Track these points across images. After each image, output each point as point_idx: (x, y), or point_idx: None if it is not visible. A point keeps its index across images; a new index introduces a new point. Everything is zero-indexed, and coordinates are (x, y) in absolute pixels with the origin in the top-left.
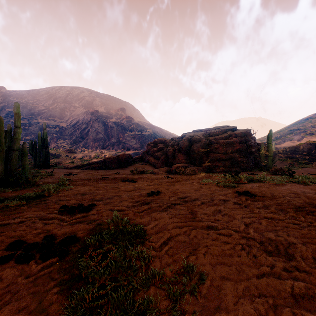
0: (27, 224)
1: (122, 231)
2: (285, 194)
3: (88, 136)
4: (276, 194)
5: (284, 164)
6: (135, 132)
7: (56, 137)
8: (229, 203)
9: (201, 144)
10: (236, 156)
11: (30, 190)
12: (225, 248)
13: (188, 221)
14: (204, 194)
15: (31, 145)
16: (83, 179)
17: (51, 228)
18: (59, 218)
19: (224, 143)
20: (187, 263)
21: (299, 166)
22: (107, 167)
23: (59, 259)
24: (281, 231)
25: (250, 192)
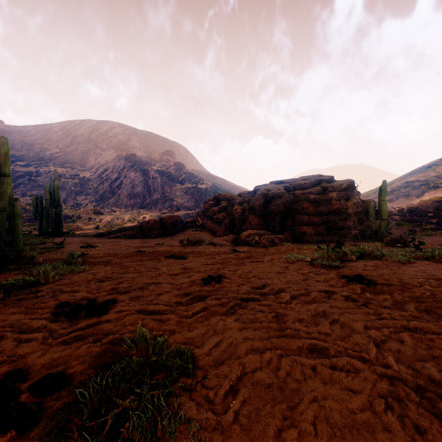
0: None
1: (153, 360)
2: (420, 280)
3: (120, 190)
4: (408, 281)
5: (401, 230)
6: (187, 184)
7: (74, 192)
8: (337, 298)
9: (283, 202)
10: (334, 219)
11: (20, 273)
12: (354, 406)
13: (274, 337)
14: (293, 281)
15: (35, 203)
16: (106, 255)
17: (27, 352)
18: (47, 329)
19: (316, 200)
20: None
21: (424, 233)
22: (145, 235)
23: (15, 435)
24: None
25: (364, 276)
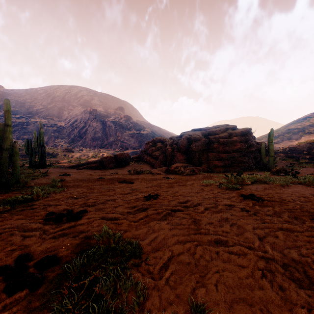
0: (3, 237)
1: (113, 248)
2: (294, 197)
3: (86, 135)
4: (285, 198)
5: (284, 163)
6: (133, 131)
7: (53, 136)
8: (236, 209)
9: (201, 144)
10: (236, 156)
11: (19, 192)
12: (242, 275)
13: (192, 234)
14: (207, 198)
15: (27, 145)
16: (77, 180)
17: (30, 243)
18: (42, 229)
19: (224, 142)
20: (195, 300)
21: (300, 166)
22: (104, 167)
23: (28, 292)
24: (304, 248)
25: (255, 195)
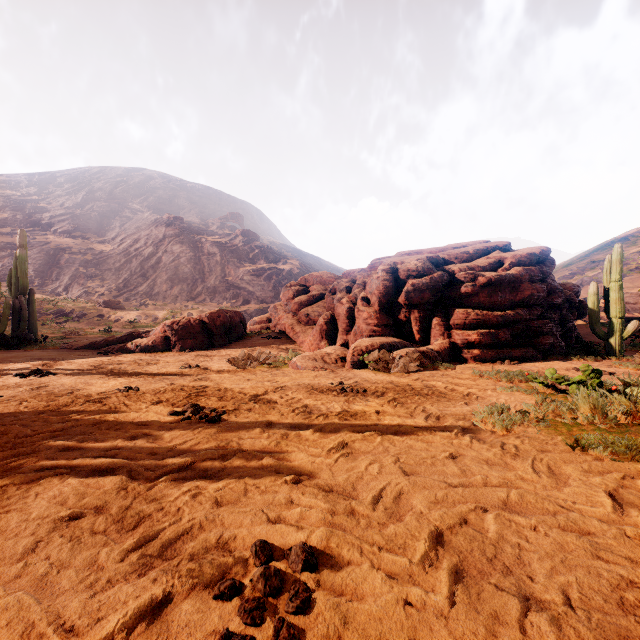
0: None
1: None
2: None
3: (157, 272)
4: None
5: None
6: (262, 263)
7: (84, 274)
8: None
9: (430, 285)
10: (524, 317)
11: None
12: None
13: None
14: None
15: None
16: (32, 403)
17: None
18: None
19: (492, 281)
20: None
21: None
22: (172, 347)
23: None
24: None
25: None
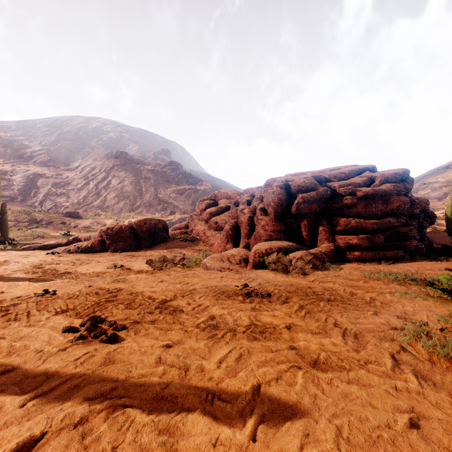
0: None
1: None
2: None
3: (107, 191)
4: None
5: None
6: (184, 185)
7: (54, 193)
8: None
9: (317, 197)
10: (394, 224)
11: None
12: None
13: None
14: None
15: None
16: None
17: None
18: None
19: (368, 194)
20: None
21: None
22: (107, 248)
23: None
24: None
25: None
